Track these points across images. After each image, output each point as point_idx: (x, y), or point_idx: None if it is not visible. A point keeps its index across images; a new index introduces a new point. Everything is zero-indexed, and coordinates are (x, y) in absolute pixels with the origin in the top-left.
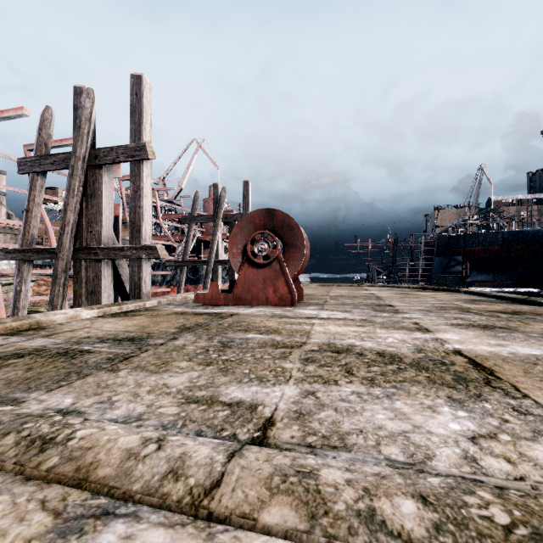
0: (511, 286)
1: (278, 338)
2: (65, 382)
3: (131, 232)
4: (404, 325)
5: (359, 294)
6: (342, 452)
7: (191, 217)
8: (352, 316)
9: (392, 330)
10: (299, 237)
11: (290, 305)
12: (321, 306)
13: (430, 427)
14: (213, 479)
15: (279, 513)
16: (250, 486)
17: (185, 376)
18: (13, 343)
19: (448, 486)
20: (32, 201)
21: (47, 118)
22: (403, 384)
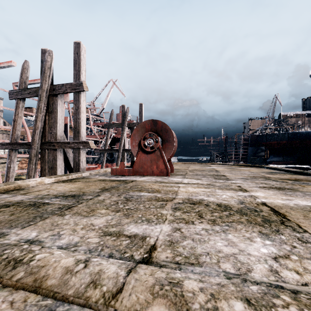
0: (292, 164)
1: (159, 195)
2: (33, 222)
3: (74, 133)
4: (232, 187)
5: (205, 169)
6: (197, 267)
7: (109, 124)
8: (202, 182)
9: (225, 190)
10: (171, 136)
11: (166, 175)
12: (184, 176)
13: (249, 251)
14: (118, 287)
15: (158, 310)
16: (140, 292)
17: (104, 218)
18: (4, 198)
19: (262, 292)
20: (17, 115)
21: (26, 67)
22: (232, 224)
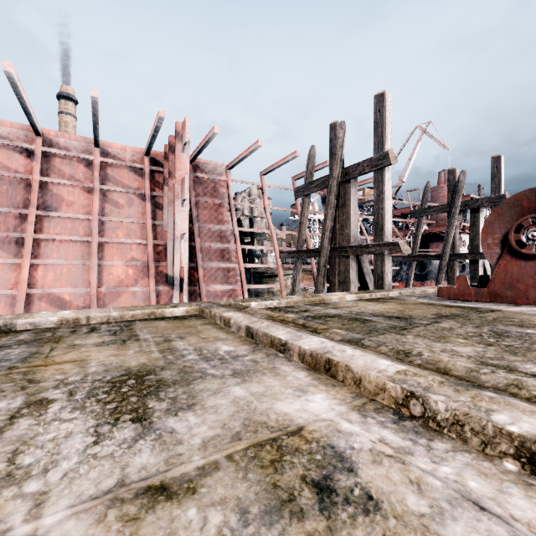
0: None
1: None
2: (372, 334)
3: (375, 232)
4: None
5: None
6: None
7: (420, 210)
8: None
9: None
10: None
11: None
12: None
13: None
14: None
15: None
16: None
17: (468, 348)
18: (319, 309)
19: None
20: (303, 216)
21: (312, 154)
22: None
